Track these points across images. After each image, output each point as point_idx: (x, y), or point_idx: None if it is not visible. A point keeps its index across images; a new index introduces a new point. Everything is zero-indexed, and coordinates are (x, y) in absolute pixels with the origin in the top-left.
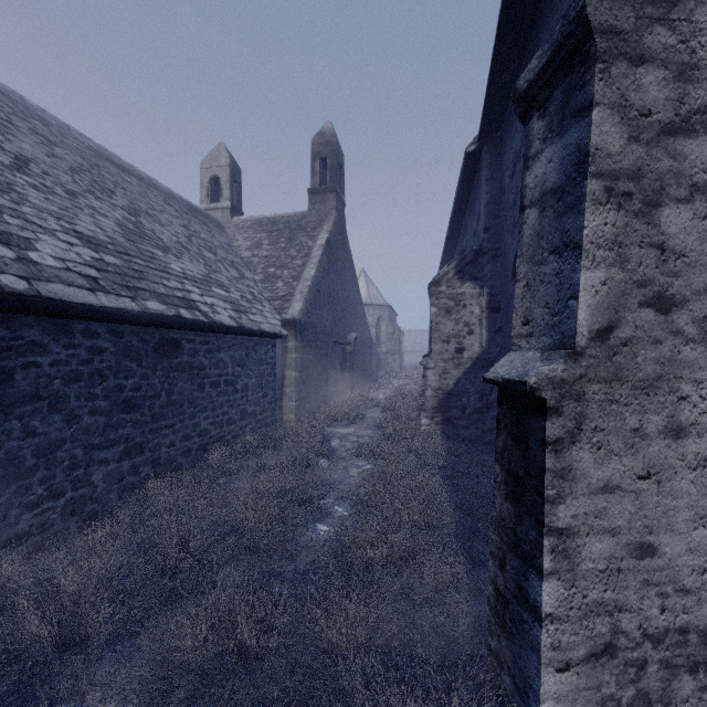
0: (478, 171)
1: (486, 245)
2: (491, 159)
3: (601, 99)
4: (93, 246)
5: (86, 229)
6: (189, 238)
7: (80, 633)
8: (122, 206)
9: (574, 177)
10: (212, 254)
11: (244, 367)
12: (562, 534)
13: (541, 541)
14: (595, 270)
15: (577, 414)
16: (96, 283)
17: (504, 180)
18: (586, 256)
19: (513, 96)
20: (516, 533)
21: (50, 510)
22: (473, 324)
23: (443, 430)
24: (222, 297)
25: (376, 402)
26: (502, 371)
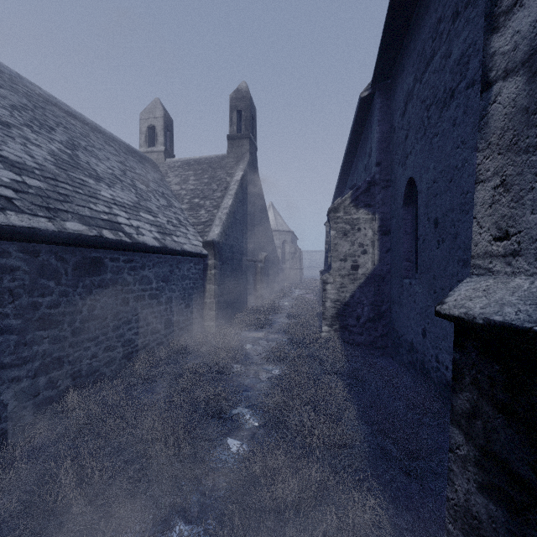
0: (370, 115)
1: (378, 177)
2: (382, 103)
3: None
4: (16, 170)
5: (13, 154)
6: (124, 171)
7: None
8: (60, 140)
9: None
10: (144, 186)
11: (168, 282)
12: None
13: None
14: None
15: None
16: (9, 202)
17: (394, 120)
18: None
19: None
20: None
21: None
22: (366, 245)
23: (341, 336)
24: (149, 221)
25: (282, 309)
26: (476, 306)
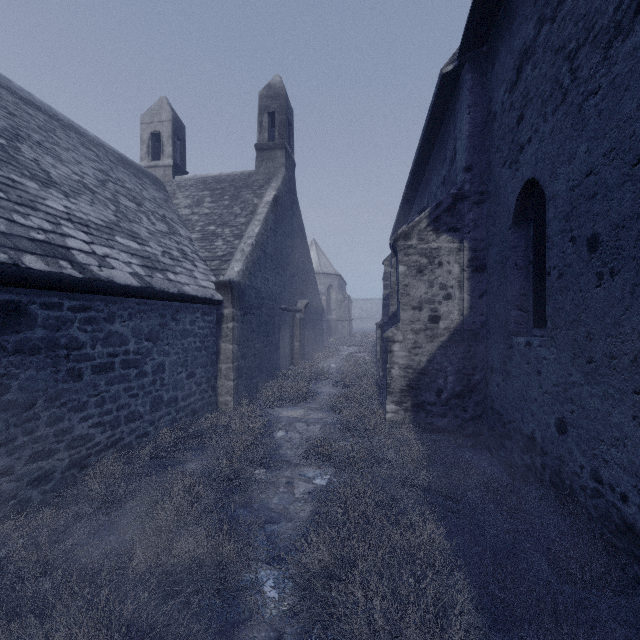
0: (453, 104)
1: (468, 188)
2: (473, 80)
3: None
4: None
5: None
6: (103, 182)
7: None
8: None
9: None
10: (135, 204)
11: (157, 341)
12: None
13: None
14: None
15: None
16: None
17: (494, 102)
18: None
19: None
20: None
21: None
22: (451, 286)
23: (414, 418)
24: (129, 249)
25: (328, 374)
26: None
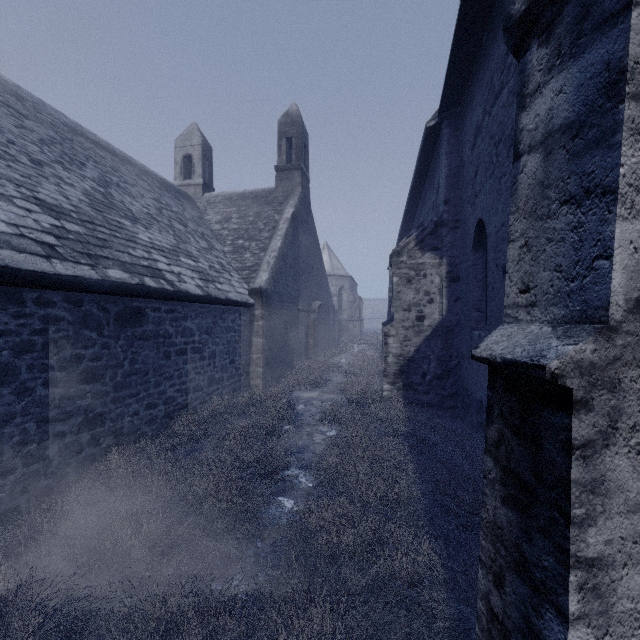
0: (437, 146)
1: (446, 217)
2: (450, 134)
3: None
4: (54, 214)
5: (49, 197)
6: (160, 210)
7: None
8: (91, 177)
9: (601, 103)
10: (183, 226)
11: (211, 334)
12: (593, 565)
13: (565, 575)
14: (634, 220)
15: (611, 409)
16: (53, 250)
17: (463, 153)
18: (622, 203)
19: (505, 26)
20: (521, 550)
21: None
22: (433, 293)
23: (404, 395)
24: (190, 267)
25: (338, 366)
26: (499, 349)
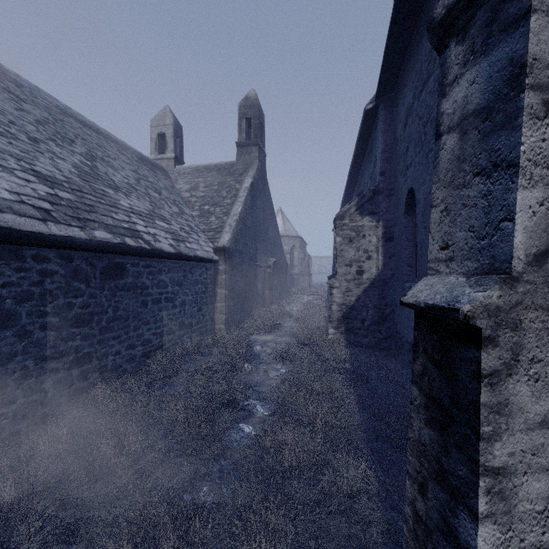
0: (375, 126)
1: (382, 186)
2: (385, 115)
3: (539, 6)
4: (49, 184)
5: (44, 169)
6: (138, 180)
7: (10, 545)
8: (80, 152)
9: (506, 92)
10: (157, 194)
11: (182, 286)
12: (499, 473)
13: (476, 481)
14: (533, 189)
15: (513, 344)
16: (48, 214)
17: (397, 132)
18: (523, 174)
19: (428, 26)
20: (441, 463)
21: (1, 416)
22: (371, 251)
23: (346, 338)
24: (164, 229)
25: (290, 314)
26: (422, 296)
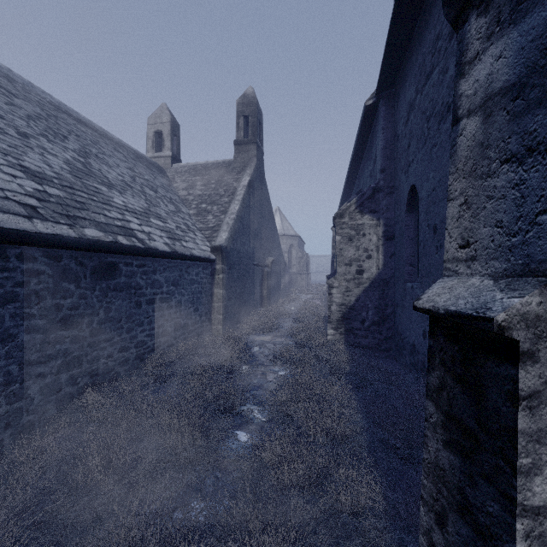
0: (375, 123)
1: (382, 184)
2: (386, 111)
3: None
4: (37, 180)
5: (33, 164)
6: (133, 178)
7: None
8: (73, 148)
9: (544, 64)
10: (153, 192)
11: (178, 286)
12: (539, 513)
13: (512, 523)
14: None
15: None
16: (35, 211)
17: (398, 128)
18: None
19: None
20: (464, 494)
21: None
22: (371, 250)
23: (346, 339)
24: (159, 227)
25: (288, 313)
26: (441, 300)
